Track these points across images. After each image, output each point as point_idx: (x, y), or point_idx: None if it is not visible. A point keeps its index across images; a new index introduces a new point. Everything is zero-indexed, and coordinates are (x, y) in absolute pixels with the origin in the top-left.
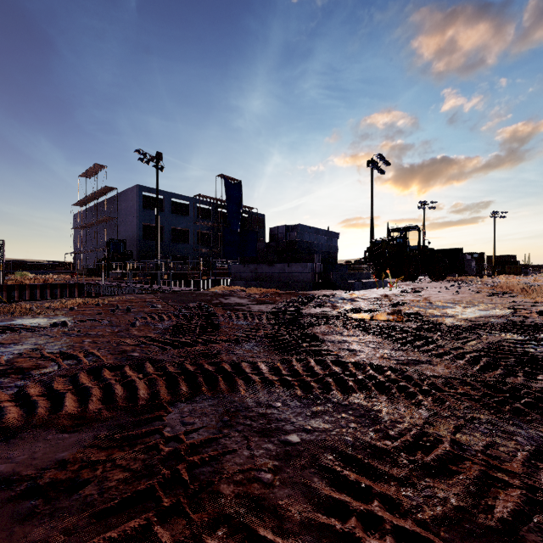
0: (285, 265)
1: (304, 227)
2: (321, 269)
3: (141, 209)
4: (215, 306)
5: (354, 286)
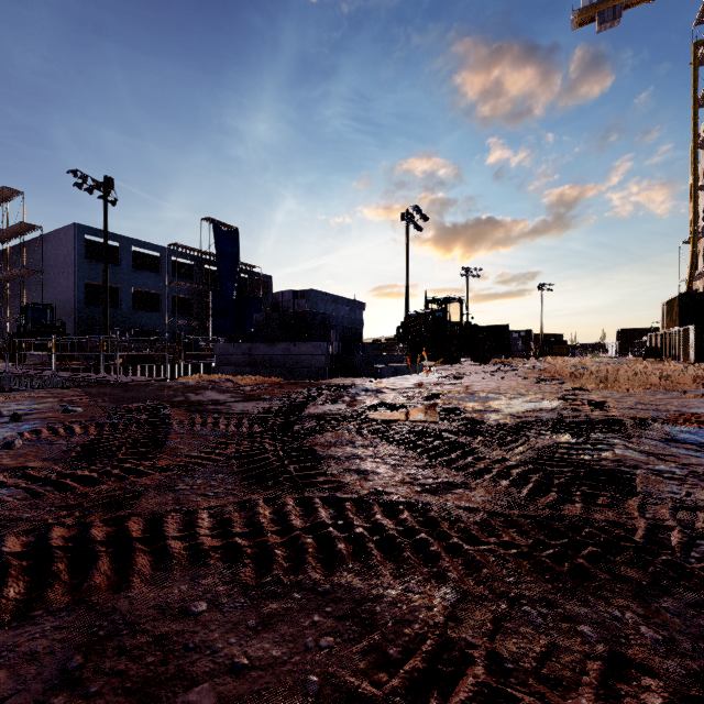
0: (291, 345)
1: (318, 294)
2: (339, 350)
3: (82, 259)
4: (174, 407)
5: (382, 372)
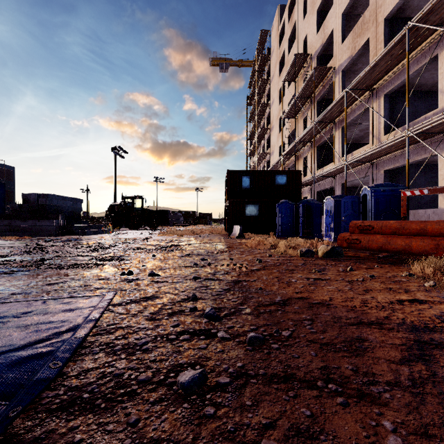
0: (36, 221)
1: (53, 196)
2: (65, 223)
3: None
4: None
5: (87, 233)
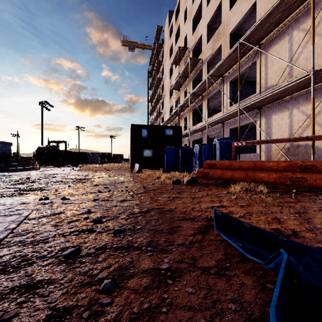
0: None
1: None
2: None
3: None
4: None
5: (15, 170)
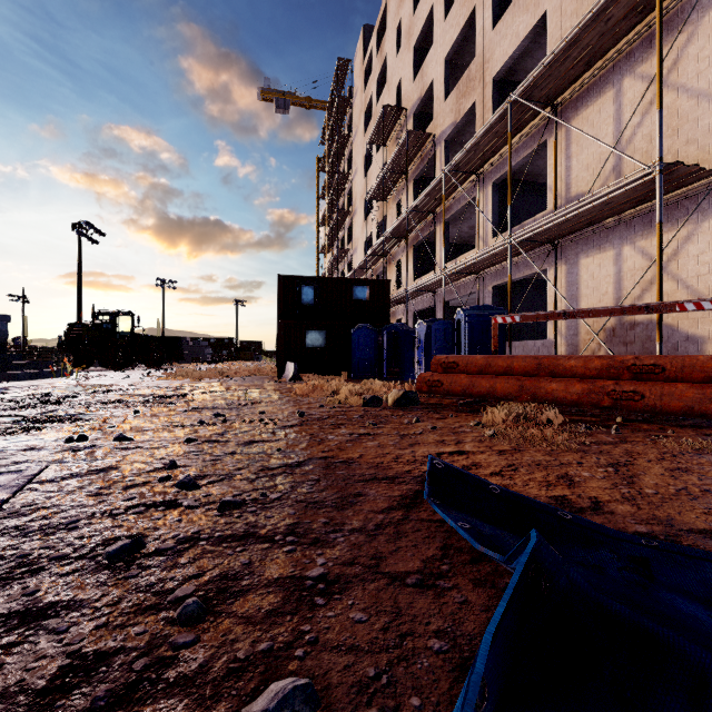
0: None
1: None
2: None
3: None
4: None
5: (17, 376)
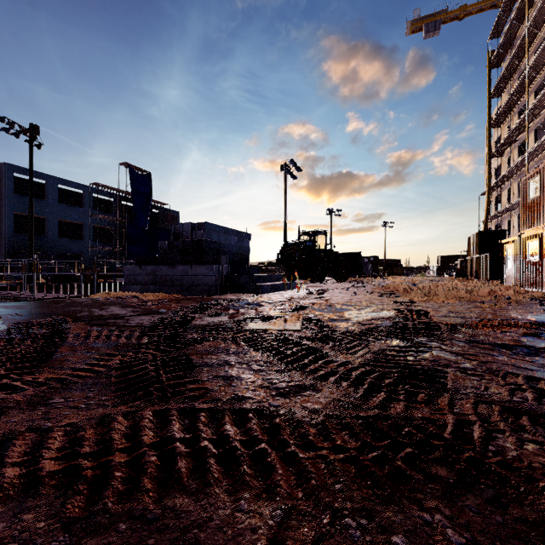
0: (188, 267)
1: (212, 226)
2: (228, 271)
3: (11, 194)
4: (75, 321)
5: (262, 289)
